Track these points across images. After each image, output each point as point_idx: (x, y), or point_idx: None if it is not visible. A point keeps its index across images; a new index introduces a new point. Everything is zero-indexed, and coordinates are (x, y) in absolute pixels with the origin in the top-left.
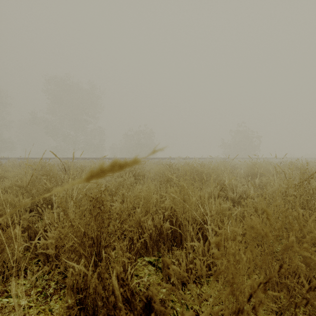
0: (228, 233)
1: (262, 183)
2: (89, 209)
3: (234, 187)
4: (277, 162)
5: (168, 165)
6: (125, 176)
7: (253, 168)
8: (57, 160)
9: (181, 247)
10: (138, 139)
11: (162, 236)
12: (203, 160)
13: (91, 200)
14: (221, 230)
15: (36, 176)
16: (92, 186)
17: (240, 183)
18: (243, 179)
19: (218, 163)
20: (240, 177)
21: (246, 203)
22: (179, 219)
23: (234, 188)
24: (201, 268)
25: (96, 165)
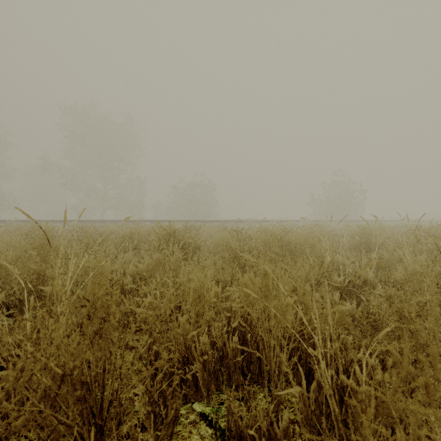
0: (380, 393)
1: (384, 261)
2: (81, 323)
3: (340, 267)
4: (393, 227)
5: (235, 231)
6: (169, 248)
7: (364, 236)
8: (76, 223)
9: (260, 380)
10: (193, 195)
11: (226, 362)
12: (285, 223)
13: (85, 305)
14: (363, 387)
15: (24, 249)
16: (108, 268)
17: (345, 259)
18: (353, 253)
19: (309, 228)
20: (344, 250)
21: (364, 294)
22: (257, 331)
23: (341, 269)
24: (300, 430)
25: (127, 231)
